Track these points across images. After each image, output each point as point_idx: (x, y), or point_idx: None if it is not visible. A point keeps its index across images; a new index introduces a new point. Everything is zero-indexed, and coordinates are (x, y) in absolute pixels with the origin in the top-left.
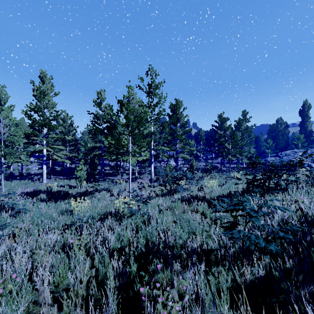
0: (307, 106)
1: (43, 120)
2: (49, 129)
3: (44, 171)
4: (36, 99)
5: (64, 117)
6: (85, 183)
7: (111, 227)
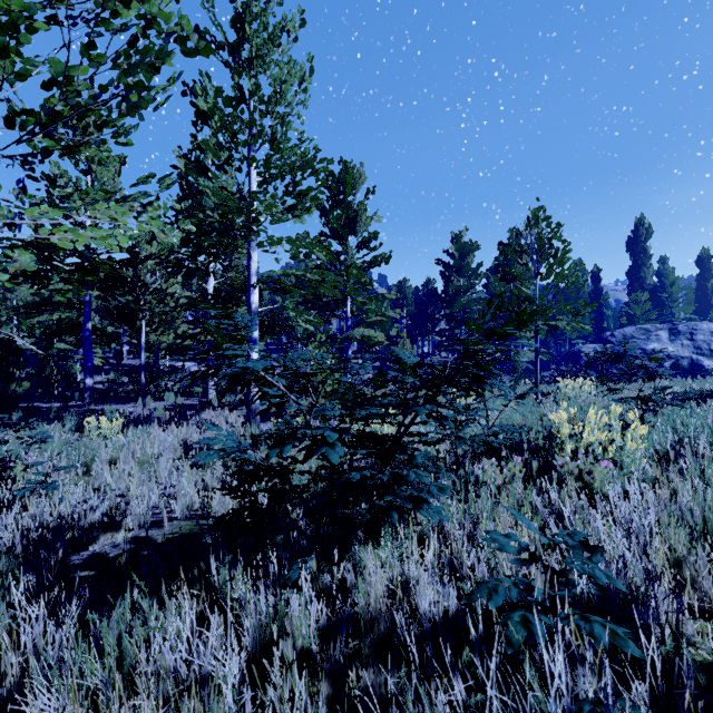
0: (644, 230)
1: None
2: None
3: None
4: None
5: None
6: None
7: None
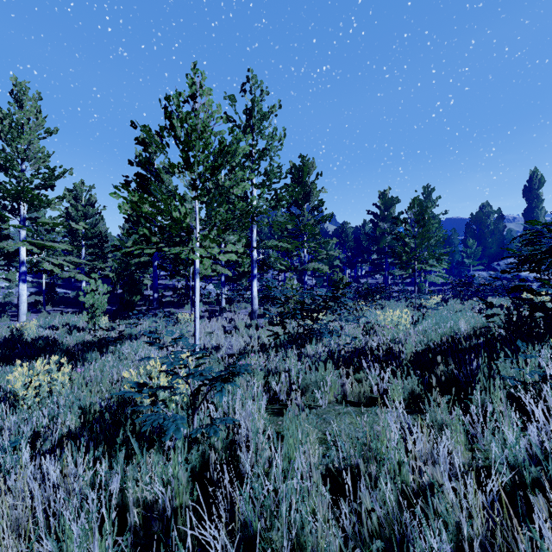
0: (537, 180)
1: (18, 186)
2: (32, 204)
3: (23, 297)
4: (2, 140)
5: (74, 187)
6: (105, 320)
7: (69, 491)
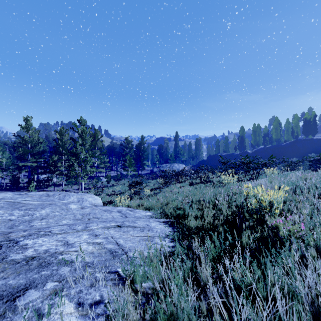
0: (177, 135)
1: None
2: None
3: None
4: None
5: None
6: None
7: None
